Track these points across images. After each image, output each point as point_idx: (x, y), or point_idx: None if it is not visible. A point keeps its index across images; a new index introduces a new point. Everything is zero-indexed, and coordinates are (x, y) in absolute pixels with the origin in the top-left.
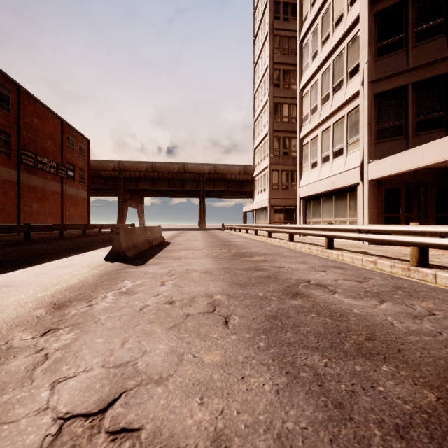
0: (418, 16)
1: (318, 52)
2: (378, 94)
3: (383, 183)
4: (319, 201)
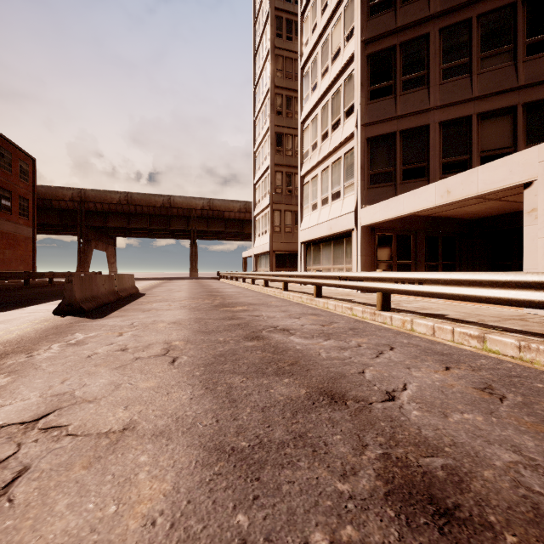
0: (405, 65)
1: (318, 84)
2: (370, 138)
3: (376, 230)
4: (319, 246)
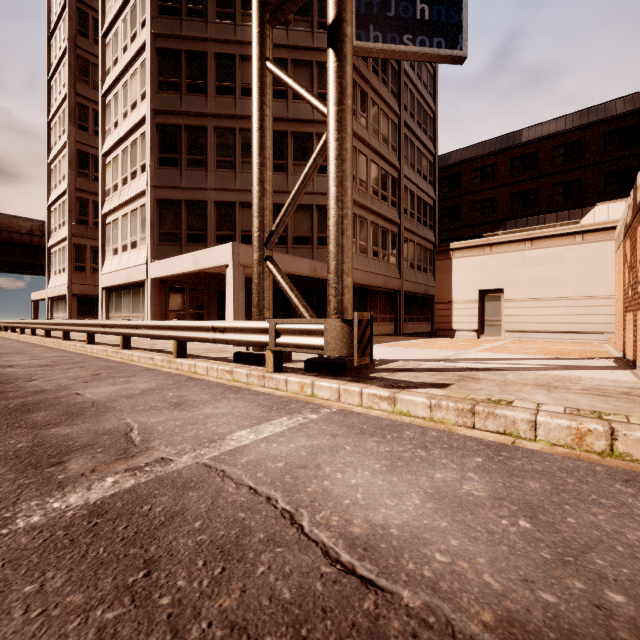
0: (189, 145)
1: (119, 124)
2: (160, 200)
3: (168, 282)
4: (121, 293)
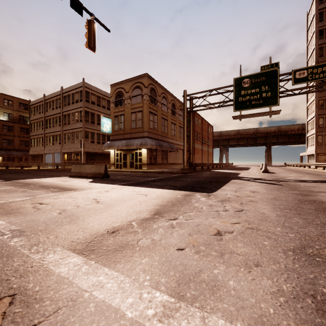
0: None
1: None
2: None
3: None
4: None
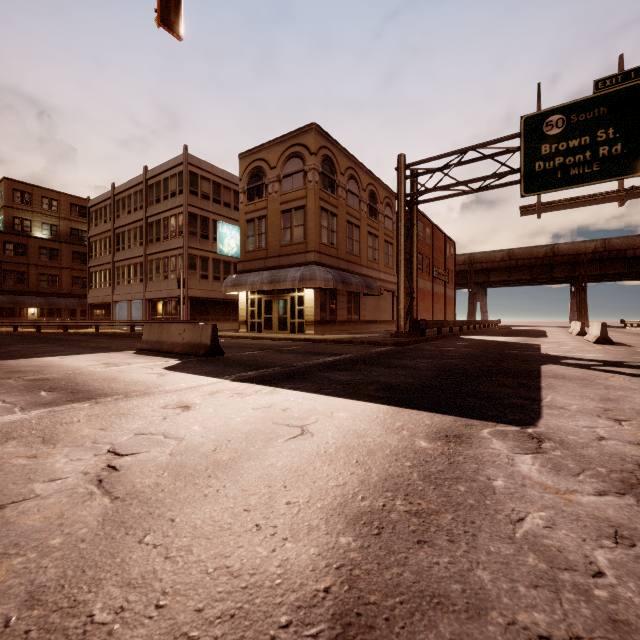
0: None
1: None
2: None
3: None
4: None
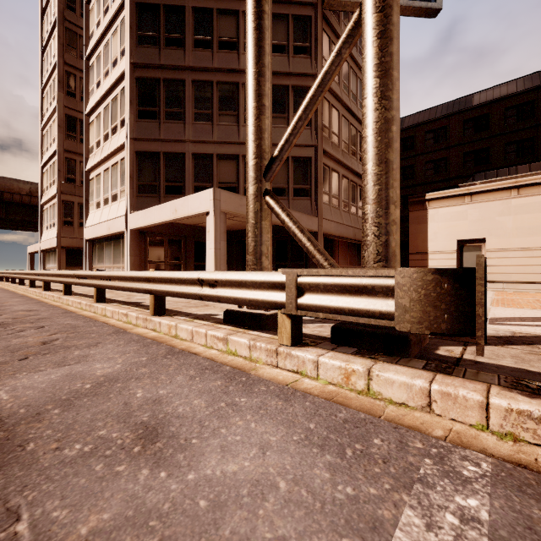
0: (168, 98)
1: (101, 83)
2: (139, 152)
3: (147, 233)
4: (103, 245)
